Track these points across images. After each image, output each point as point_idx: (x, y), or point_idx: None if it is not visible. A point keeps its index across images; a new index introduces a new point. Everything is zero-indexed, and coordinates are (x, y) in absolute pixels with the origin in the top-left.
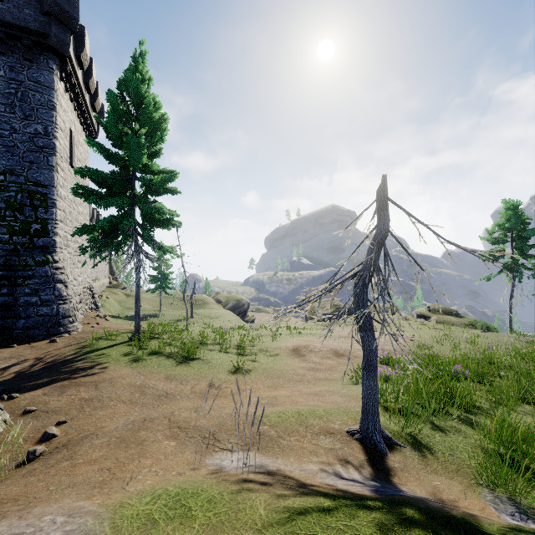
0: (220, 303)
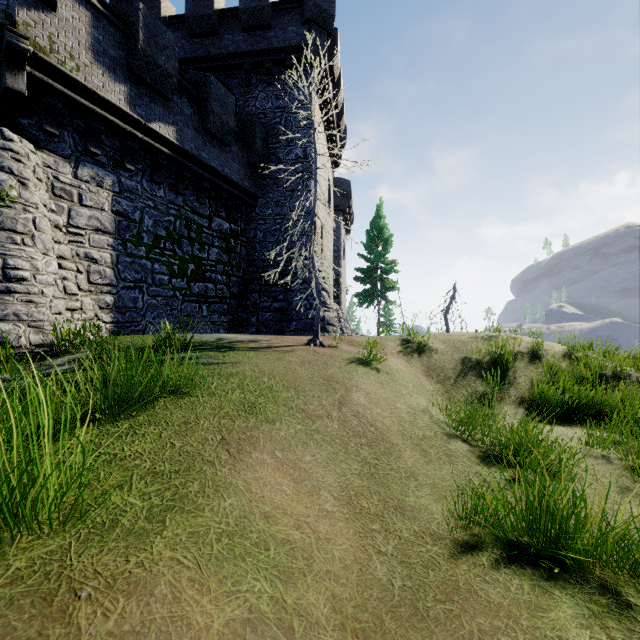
0: None
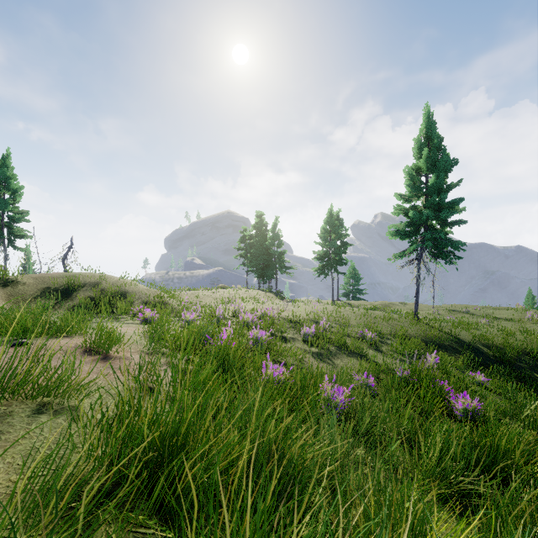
0: None
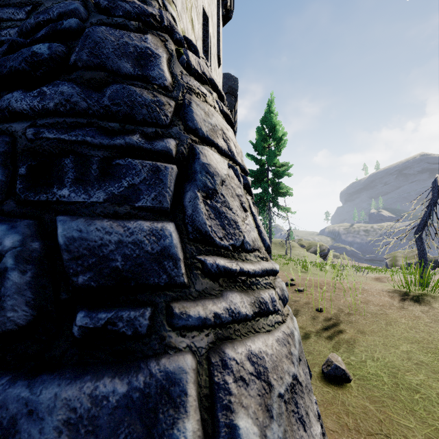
0: (303, 247)
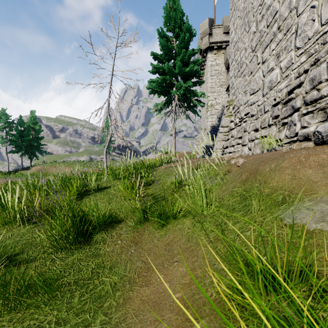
0: None
